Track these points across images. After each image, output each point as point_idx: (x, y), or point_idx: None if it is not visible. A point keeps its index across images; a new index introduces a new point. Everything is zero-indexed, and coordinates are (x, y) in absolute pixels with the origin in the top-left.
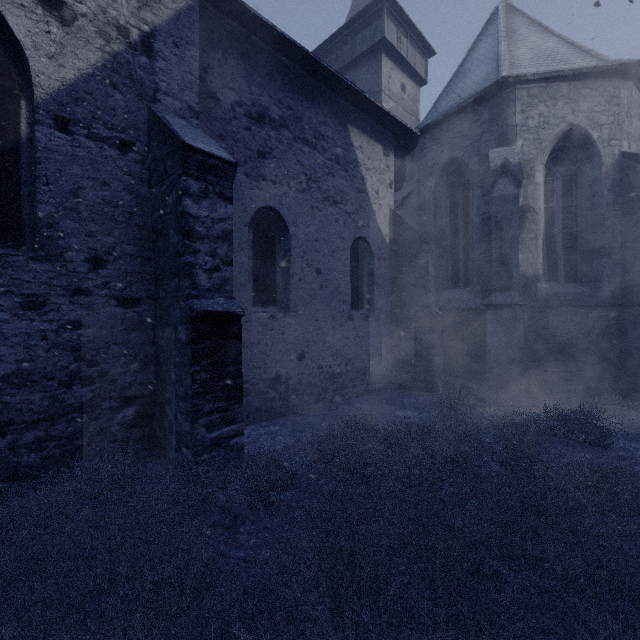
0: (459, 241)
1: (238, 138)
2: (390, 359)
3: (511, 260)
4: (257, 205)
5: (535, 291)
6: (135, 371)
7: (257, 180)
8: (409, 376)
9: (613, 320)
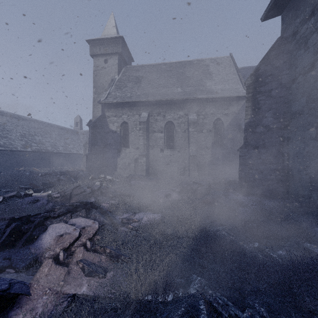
0: None
1: None
2: None
3: None
4: None
5: None
6: (236, 164)
7: None
8: None
9: None
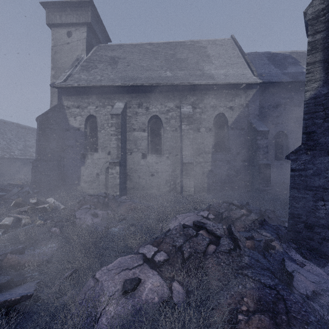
0: None
1: (269, 115)
2: None
3: None
4: (276, 132)
5: None
6: (244, 176)
7: (276, 124)
8: None
9: None
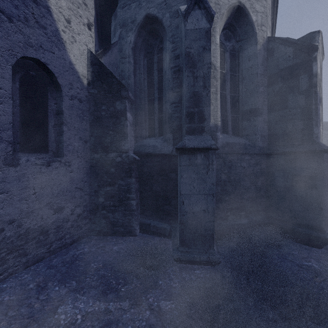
0: (155, 95)
1: None
2: (89, 205)
3: (203, 100)
4: None
5: (215, 139)
6: None
7: None
8: (108, 221)
9: (264, 165)
